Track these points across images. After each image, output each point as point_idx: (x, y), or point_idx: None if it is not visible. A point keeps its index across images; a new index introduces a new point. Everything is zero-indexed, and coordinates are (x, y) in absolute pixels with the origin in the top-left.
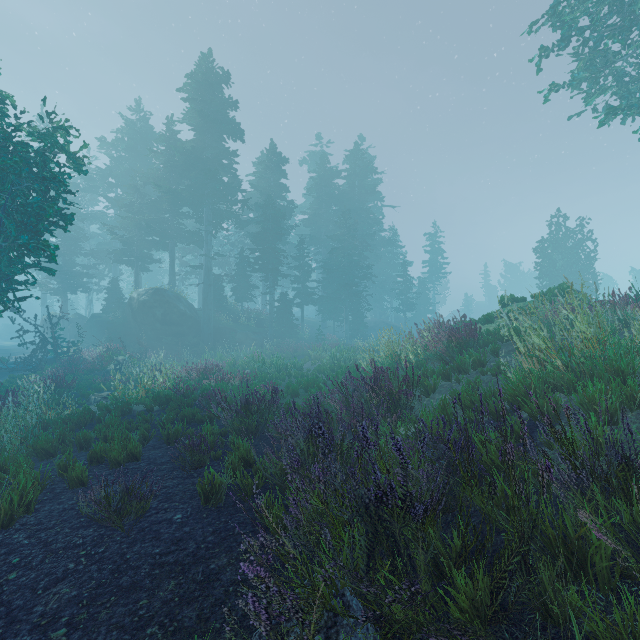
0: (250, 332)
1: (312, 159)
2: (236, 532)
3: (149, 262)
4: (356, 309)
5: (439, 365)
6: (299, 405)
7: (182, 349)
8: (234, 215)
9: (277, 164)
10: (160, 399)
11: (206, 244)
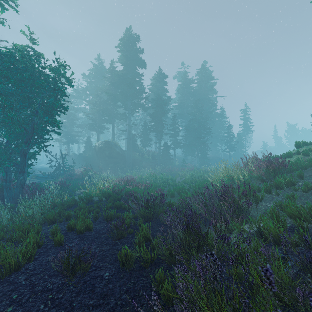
0: (149, 162)
1: (179, 75)
2: (140, 294)
3: (103, 129)
4: (202, 150)
5: (259, 183)
6: (175, 202)
7: (117, 169)
8: (141, 105)
9: (162, 78)
10: (105, 195)
11: (128, 119)
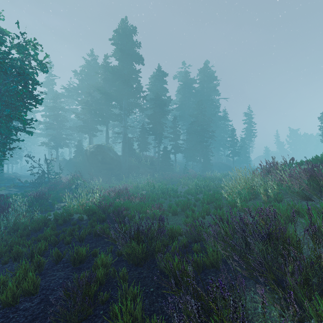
0: (147, 168)
1: (180, 75)
2: None
3: (96, 131)
4: (205, 155)
5: (298, 199)
6: (180, 228)
7: (111, 177)
8: (138, 105)
9: (161, 77)
10: (88, 212)
11: (124, 121)
